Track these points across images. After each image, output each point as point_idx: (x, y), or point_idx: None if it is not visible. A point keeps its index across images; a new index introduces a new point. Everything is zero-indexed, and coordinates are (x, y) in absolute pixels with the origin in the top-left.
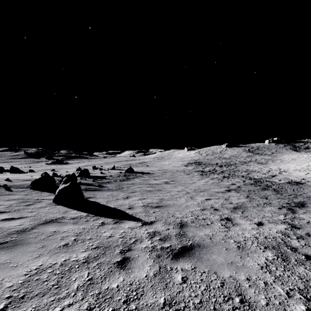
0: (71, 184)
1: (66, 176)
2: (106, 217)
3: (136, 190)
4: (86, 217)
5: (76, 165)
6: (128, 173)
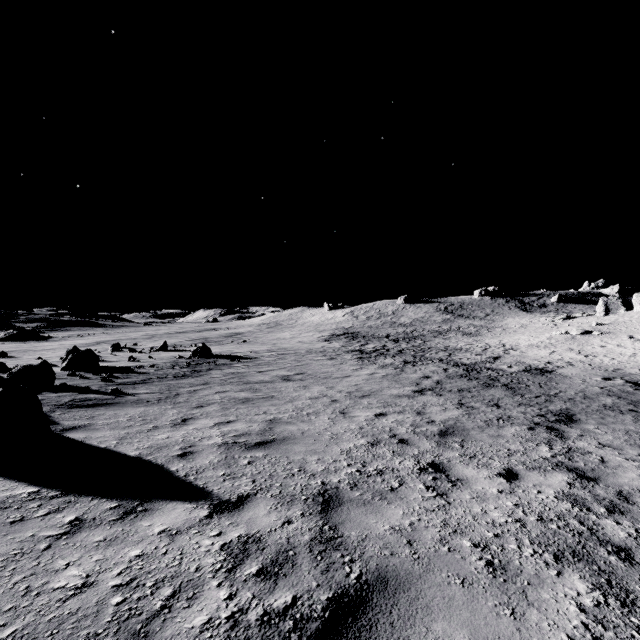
0: (3, 395)
1: (21, 370)
2: (96, 498)
3: (211, 400)
4: (23, 504)
5: (71, 342)
6: (197, 359)
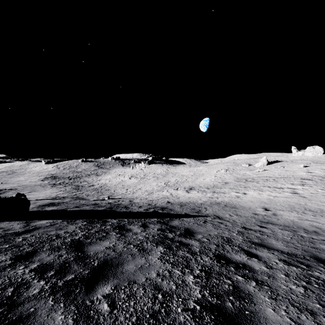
0: None
1: None
2: None
3: None
4: None
5: None
6: None
